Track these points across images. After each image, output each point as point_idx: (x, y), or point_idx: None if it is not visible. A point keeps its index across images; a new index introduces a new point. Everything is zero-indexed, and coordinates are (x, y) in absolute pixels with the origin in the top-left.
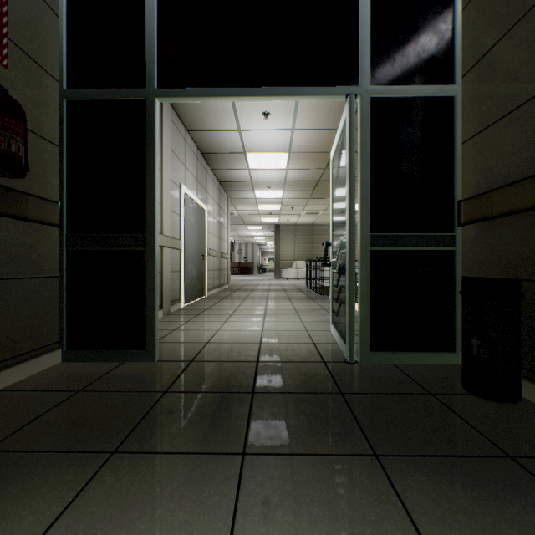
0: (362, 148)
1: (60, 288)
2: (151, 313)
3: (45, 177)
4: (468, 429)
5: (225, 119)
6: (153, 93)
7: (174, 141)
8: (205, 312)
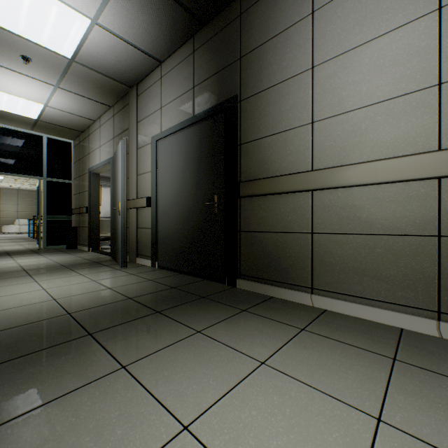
0: (44, 193)
1: None
2: None
3: None
4: (59, 251)
5: None
6: None
7: None
8: None
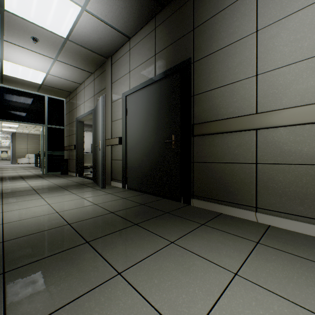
0: (46, 136)
1: None
2: None
3: None
4: (56, 176)
5: None
6: None
7: None
8: None
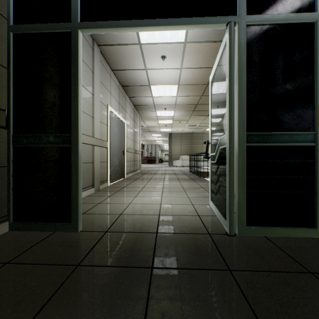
0: (239, 64)
1: (8, 175)
2: (75, 194)
3: None
4: None
5: (136, 61)
6: (76, 25)
7: (102, 76)
8: (122, 189)
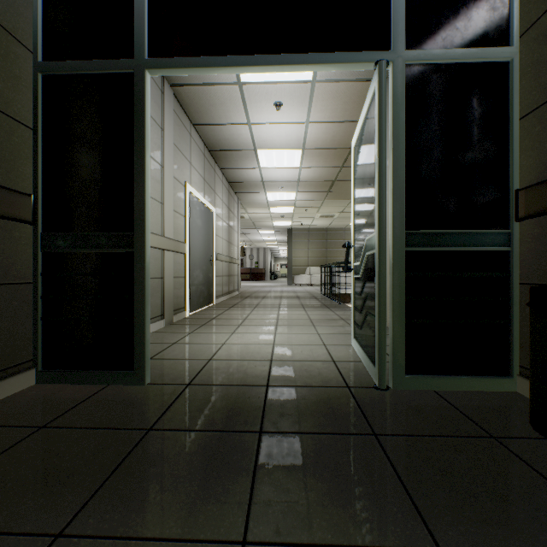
0: (395, 126)
1: (34, 297)
2: (140, 326)
3: (14, 164)
4: None
5: (233, 111)
6: (142, 64)
7: (177, 135)
8: (211, 321)
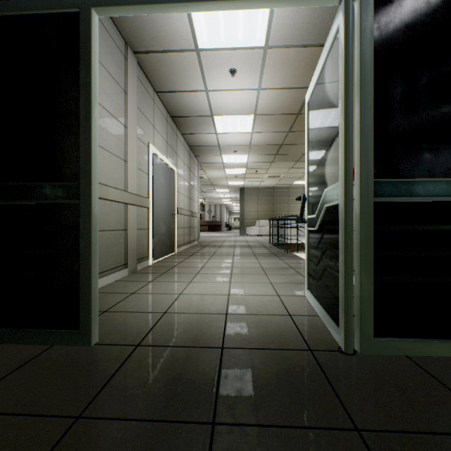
0: (363, 64)
1: None
2: (86, 283)
3: None
4: None
5: (192, 78)
6: (88, 1)
7: (141, 100)
8: (171, 270)
